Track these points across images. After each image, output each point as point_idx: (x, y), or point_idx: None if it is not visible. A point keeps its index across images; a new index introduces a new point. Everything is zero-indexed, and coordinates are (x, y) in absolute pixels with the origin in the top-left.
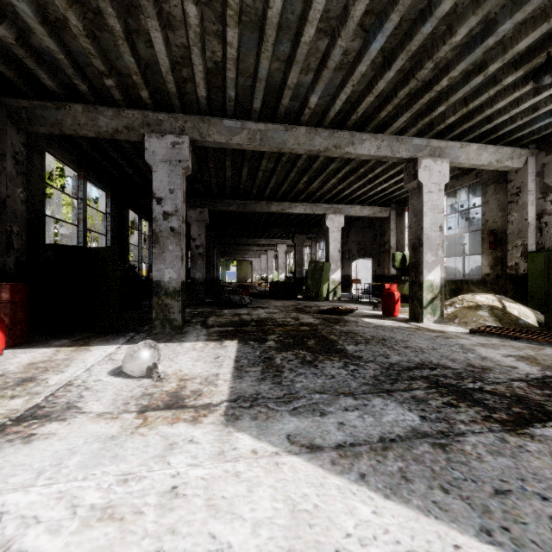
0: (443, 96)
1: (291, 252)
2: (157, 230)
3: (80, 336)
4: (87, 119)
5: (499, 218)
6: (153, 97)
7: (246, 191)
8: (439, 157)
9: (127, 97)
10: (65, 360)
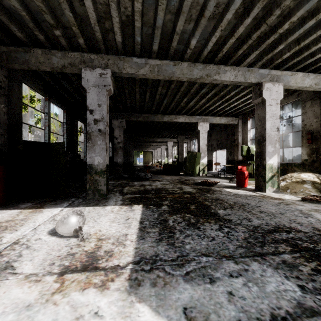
0: (283, 37)
1: (176, 146)
2: (90, 131)
3: (40, 201)
4: (45, 59)
5: (314, 123)
6: (87, 43)
7: (148, 108)
8: (276, 82)
9: (70, 44)
10: (22, 220)
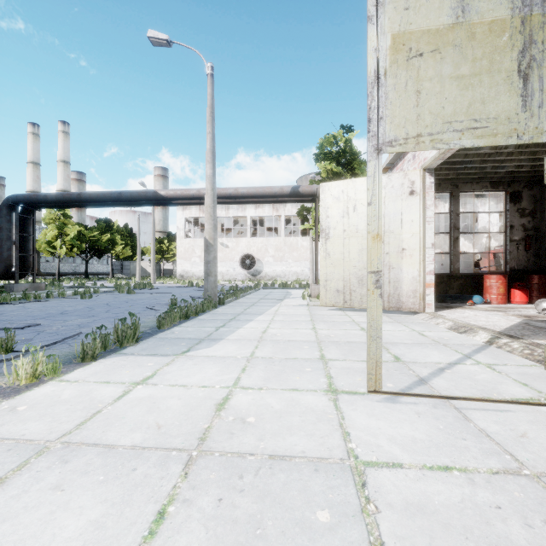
0: None
1: None
2: None
3: None
4: None
5: None
6: None
7: None
8: None
9: None
10: None
